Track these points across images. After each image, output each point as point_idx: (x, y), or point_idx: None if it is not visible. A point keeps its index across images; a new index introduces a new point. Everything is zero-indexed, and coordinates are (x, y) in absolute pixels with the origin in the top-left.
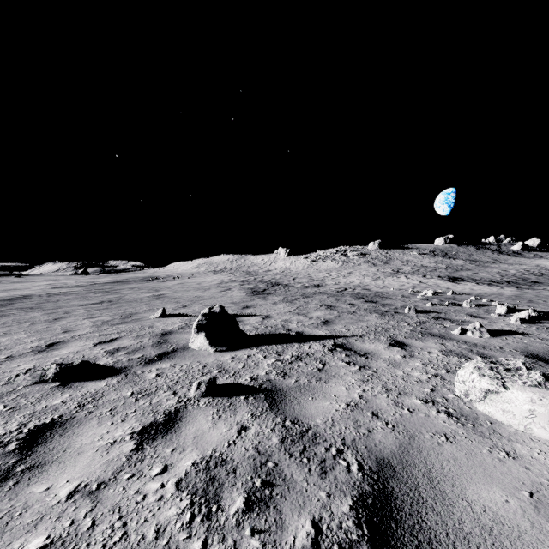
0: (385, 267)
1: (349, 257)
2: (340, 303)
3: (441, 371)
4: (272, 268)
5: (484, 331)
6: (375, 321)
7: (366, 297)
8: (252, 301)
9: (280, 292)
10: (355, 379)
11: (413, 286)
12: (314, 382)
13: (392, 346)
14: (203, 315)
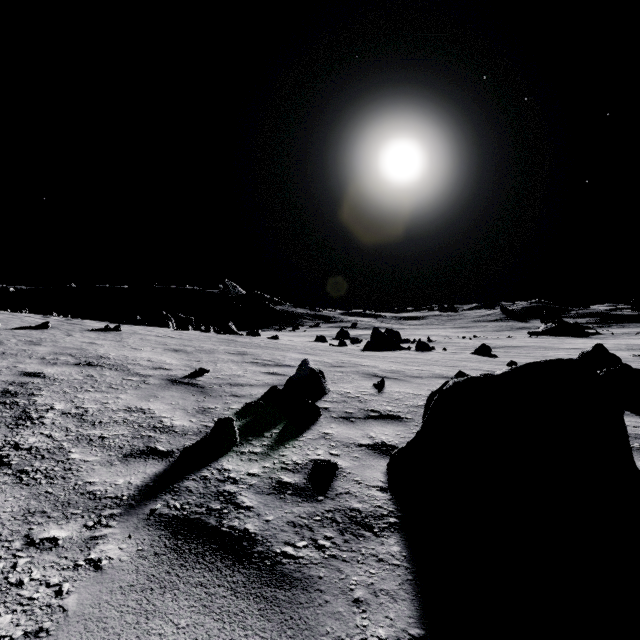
0: None
1: None
2: None
3: None
4: None
5: None
6: None
7: None
8: None
9: None
10: None
11: None
12: None
13: None
14: None
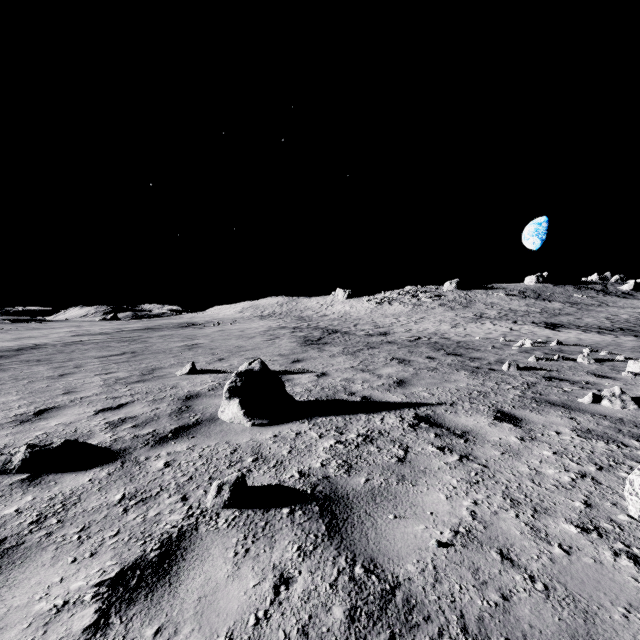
0: (465, 311)
1: (421, 300)
2: (416, 356)
3: (588, 467)
4: (329, 313)
5: (627, 399)
6: (466, 381)
7: (447, 348)
8: (304, 353)
9: (339, 342)
10: (457, 479)
11: (503, 335)
12: (394, 482)
13: (499, 420)
14: (238, 374)
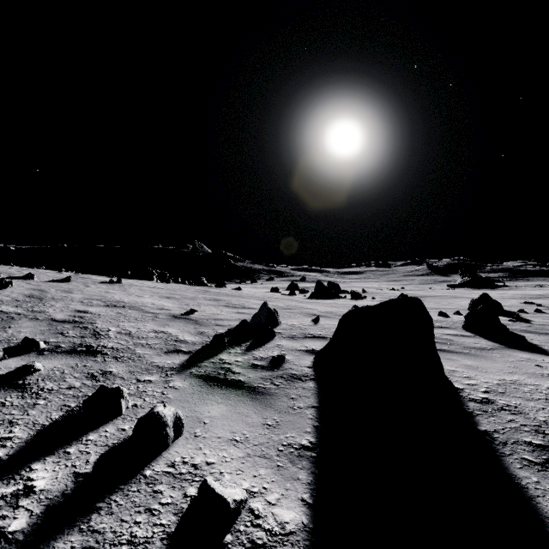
0: None
1: None
2: None
3: None
4: None
5: None
6: None
7: None
8: None
9: None
10: None
11: None
12: None
13: None
14: None
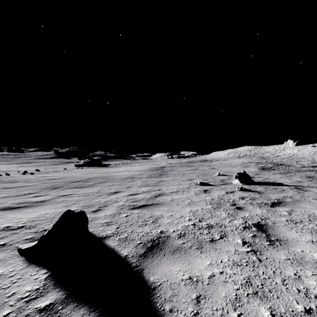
0: None
1: None
2: None
3: None
4: (281, 154)
5: None
6: None
7: None
8: (261, 172)
9: (281, 169)
10: (292, 194)
11: None
12: (276, 192)
13: None
14: (237, 173)
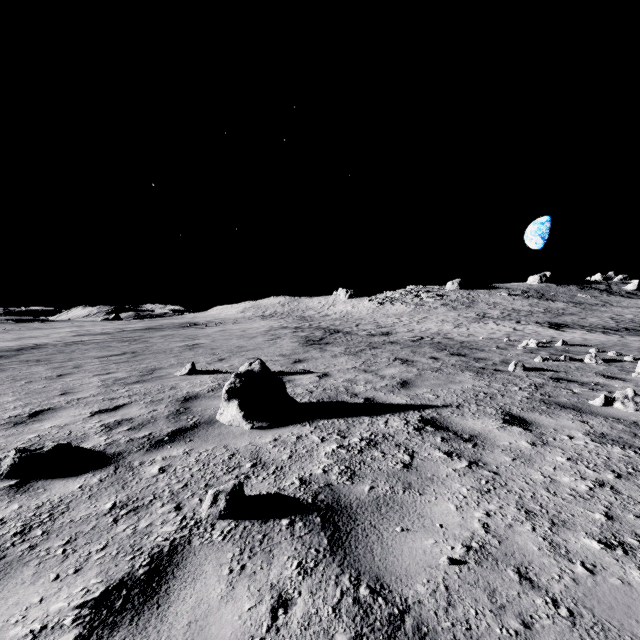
0: (468, 311)
1: (423, 299)
2: (419, 356)
3: (605, 475)
4: (330, 313)
5: None
6: (471, 382)
7: (451, 348)
8: (306, 353)
9: (341, 342)
10: (467, 487)
11: (506, 335)
12: (400, 491)
13: (508, 424)
14: (237, 375)
